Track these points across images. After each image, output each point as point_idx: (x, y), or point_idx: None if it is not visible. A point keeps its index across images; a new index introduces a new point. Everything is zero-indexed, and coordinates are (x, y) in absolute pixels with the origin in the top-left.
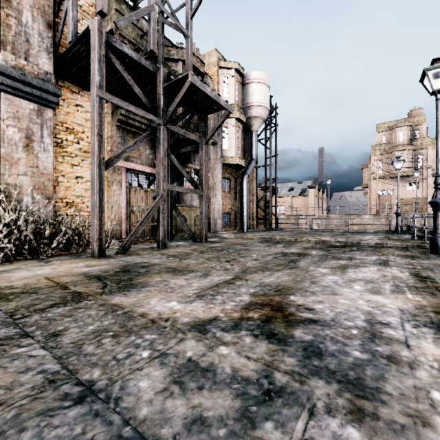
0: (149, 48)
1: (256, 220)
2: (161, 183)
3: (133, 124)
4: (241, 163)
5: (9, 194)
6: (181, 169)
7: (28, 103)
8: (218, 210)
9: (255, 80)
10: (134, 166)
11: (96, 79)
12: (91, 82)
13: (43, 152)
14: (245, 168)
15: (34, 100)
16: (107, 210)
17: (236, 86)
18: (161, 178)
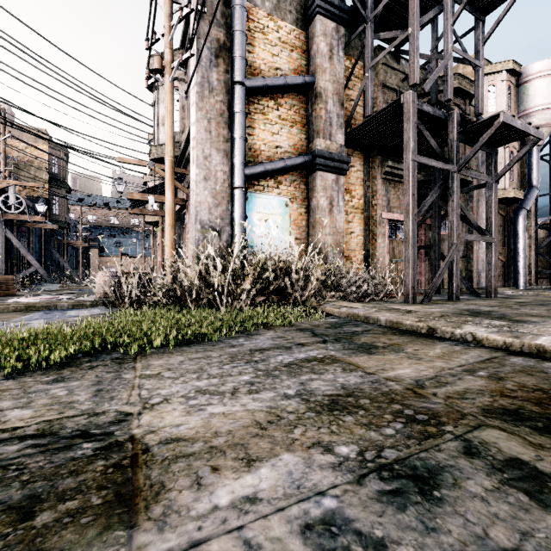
0: (445, 98)
1: (534, 273)
2: (455, 233)
3: (396, 173)
4: (518, 196)
5: (321, 251)
6: (468, 215)
7: (330, 175)
8: (482, 259)
9: (539, 73)
10: (396, 217)
11: (411, 145)
12: (404, 149)
13: (338, 214)
14: (521, 201)
15: (334, 172)
16: (372, 262)
17: (507, 92)
18: (454, 227)
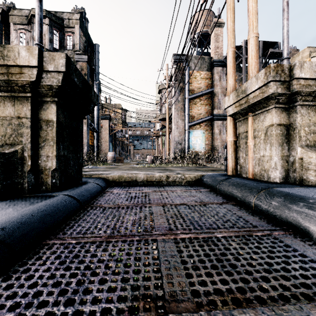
0: None
1: None
2: None
3: None
4: None
5: (216, 148)
6: None
7: (220, 121)
8: None
9: None
10: None
11: None
12: None
13: (223, 135)
14: None
15: (221, 120)
16: None
17: None
18: None
